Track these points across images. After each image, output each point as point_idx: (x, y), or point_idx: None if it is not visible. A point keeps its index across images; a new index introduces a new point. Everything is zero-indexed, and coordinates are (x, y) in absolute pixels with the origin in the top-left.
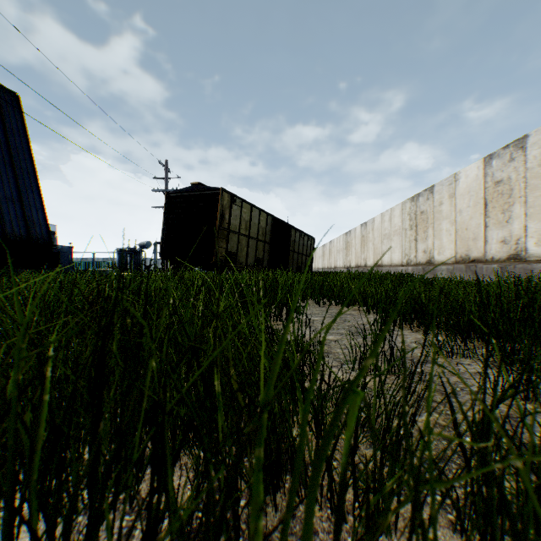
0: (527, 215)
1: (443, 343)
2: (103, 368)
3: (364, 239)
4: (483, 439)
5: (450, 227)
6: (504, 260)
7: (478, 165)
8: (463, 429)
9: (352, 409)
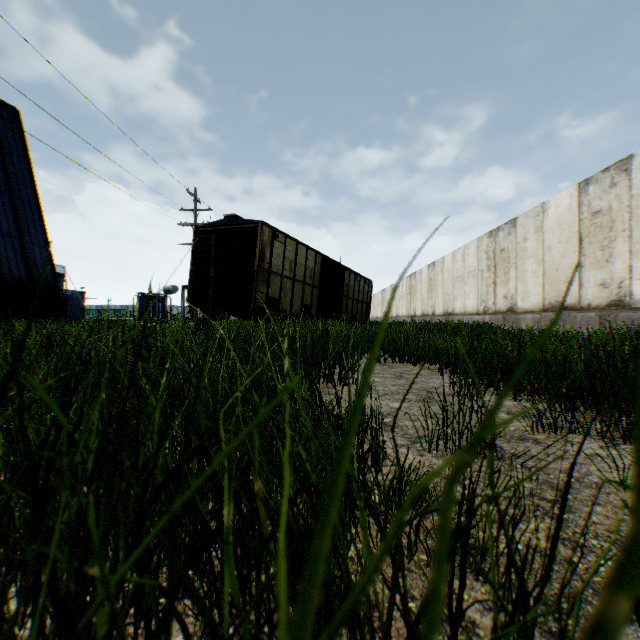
0: (632, 253)
1: (543, 414)
2: None
3: (432, 283)
4: None
5: (537, 268)
6: (603, 308)
7: (570, 192)
8: (592, 545)
9: None
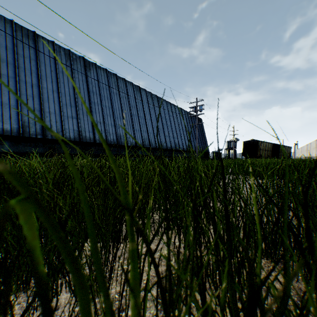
0: None
1: None
2: None
3: (309, 148)
4: None
5: None
6: None
7: None
8: None
9: None
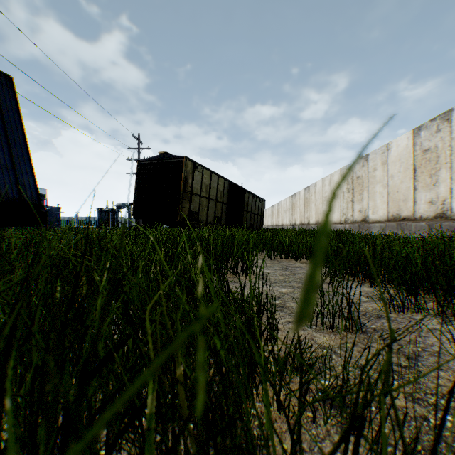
0: (452, 179)
1: (394, 298)
2: None
3: (307, 201)
4: None
5: (383, 190)
6: (431, 219)
7: (407, 136)
8: (440, 404)
9: None
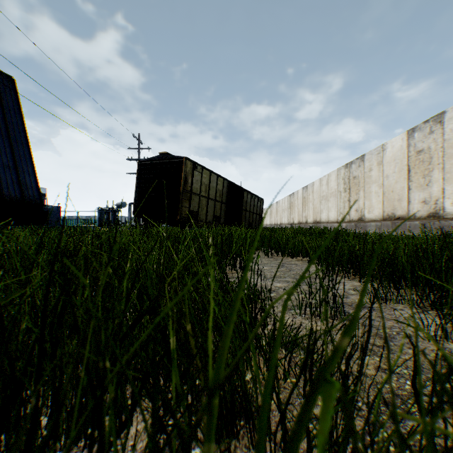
0: (444, 180)
1: (378, 290)
2: (43, 333)
3: (305, 200)
4: (436, 395)
5: (379, 190)
6: (424, 218)
7: (402, 137)
8: (403, 373)
9: (329, 407)
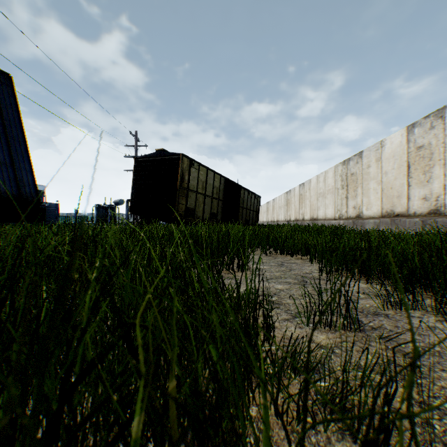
0: (446, 176)
1: (391, 295)
2: None
3: (302, 197)
4: None
5: (377, 187)
6: (425, 215)
7: (401, 133)
8: (444, 408)
9: None
